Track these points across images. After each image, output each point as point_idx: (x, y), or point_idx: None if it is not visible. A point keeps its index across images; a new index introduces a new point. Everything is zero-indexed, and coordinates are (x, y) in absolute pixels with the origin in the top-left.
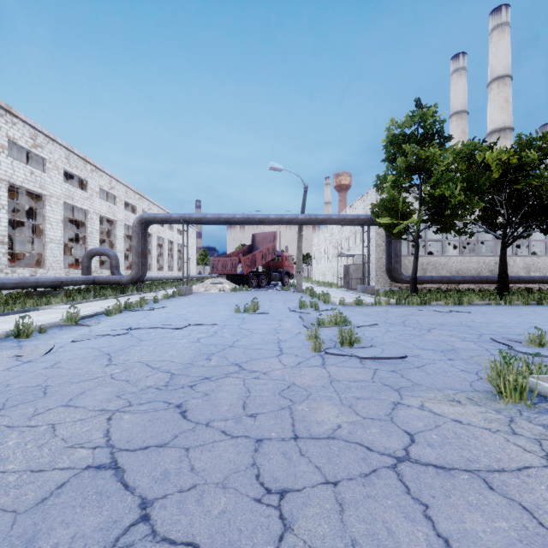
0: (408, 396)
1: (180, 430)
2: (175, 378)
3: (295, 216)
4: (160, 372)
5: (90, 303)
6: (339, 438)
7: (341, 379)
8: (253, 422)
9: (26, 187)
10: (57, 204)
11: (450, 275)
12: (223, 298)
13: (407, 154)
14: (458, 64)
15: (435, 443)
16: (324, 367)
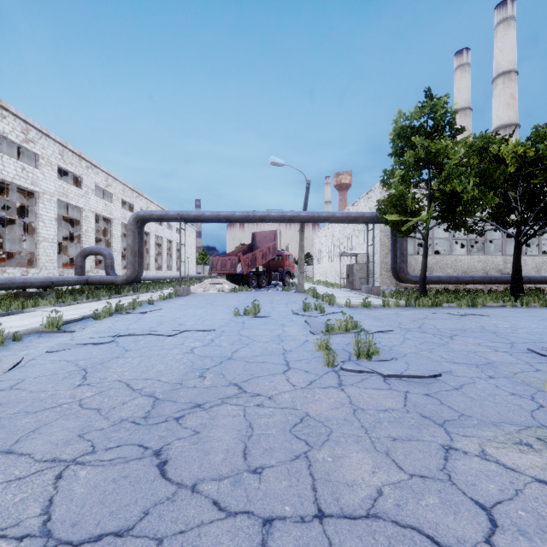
0: (459, 435)
1: (153, 499)
2: (158, 406)
3: (297, 213)
4: (141, 395)
5: (81, 305)
6: (384, 518)
7: (366, 408)
8: (257, 484)
9: (17, 184)
10: (51, 201)
11: (458, 275)
12: (221, 299)
13: (415, 148)
14: (462, 60)
15: (529, 529)
16: (343, 389)
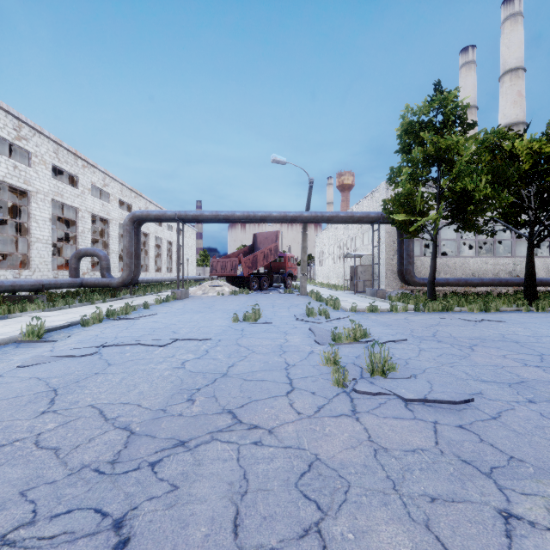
0: (516, 492)
1: None
2: (131, 444)
3: (300, 213)
4: (114, 428)
5: (72, 309)
6: None
7: (389, 447)
8: None
9: (9, 183)
10: (45, 201)
11: (466, 277)
12: (221, 302)
13: (423, 144)
14: (467, 57)
15: None
16: (358, 418)
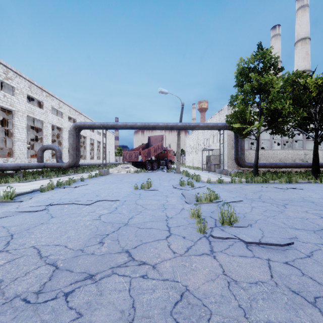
0: None
1: None
2: (54, 278)
3: (176, 123)
4: (45, 264)
5: (37, 181)
6: None
7: (238, 280)
8: None
9: (1, 105)
10: (23, 116)
11: (275, 162)
12: (128, 177)
13: (251, 81)
14: (275, 32)
15: None
16: (214, 257)
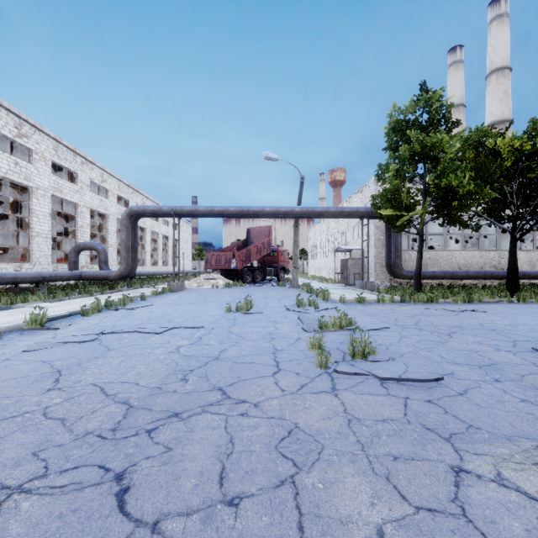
0: (470, 452)
1: None
2: (130, 416)
3: (291, 208)
4: (114, 402)
5: (72, 300)
6: None
7: (362, 417)
8: (232, 521)
9: (10, 179)
10: (45, 196)
11: (452, 270)
12: (215, 294)
13: (410, 142)
14: (455, 57)
15: None
16: (336, 394)
